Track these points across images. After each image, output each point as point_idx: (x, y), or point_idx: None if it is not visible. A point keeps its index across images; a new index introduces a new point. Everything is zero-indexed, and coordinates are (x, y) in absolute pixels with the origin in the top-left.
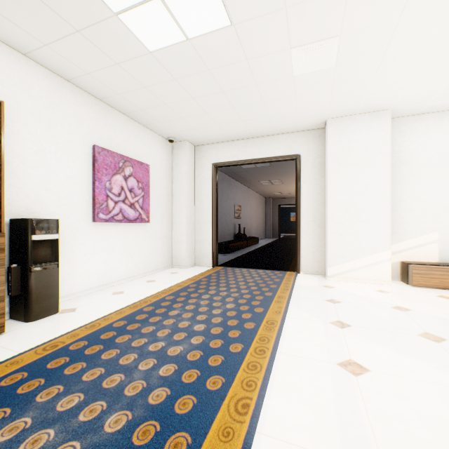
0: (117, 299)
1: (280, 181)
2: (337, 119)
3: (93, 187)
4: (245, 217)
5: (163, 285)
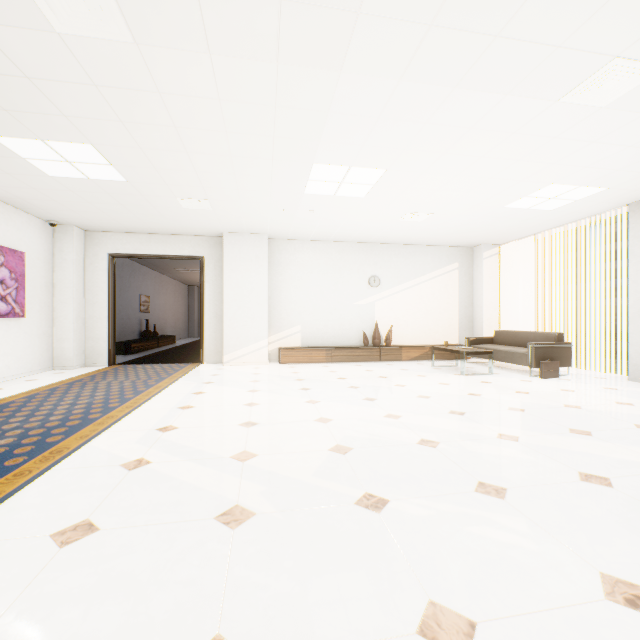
0: (1, 392)
1: None
2: (232, 234)
3: None
4: (156, 310)
5: (51, 381)
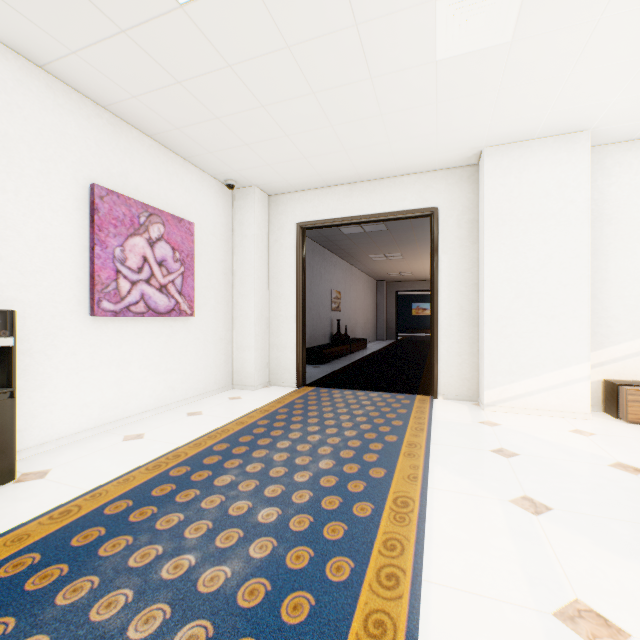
0: (128, 451)
1: (400, 255)
2: (501, 148)
3: (91, 256)
4: (347, 308)
5: (214, 421)
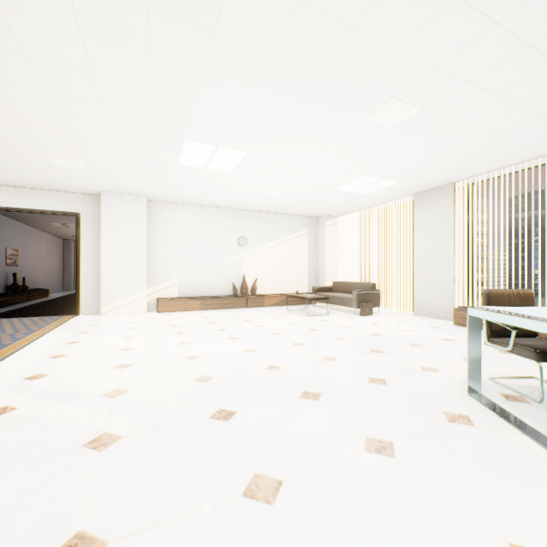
0: None
1: None
2: (110, 194)
3: None
4: (26, 264)
5: None
